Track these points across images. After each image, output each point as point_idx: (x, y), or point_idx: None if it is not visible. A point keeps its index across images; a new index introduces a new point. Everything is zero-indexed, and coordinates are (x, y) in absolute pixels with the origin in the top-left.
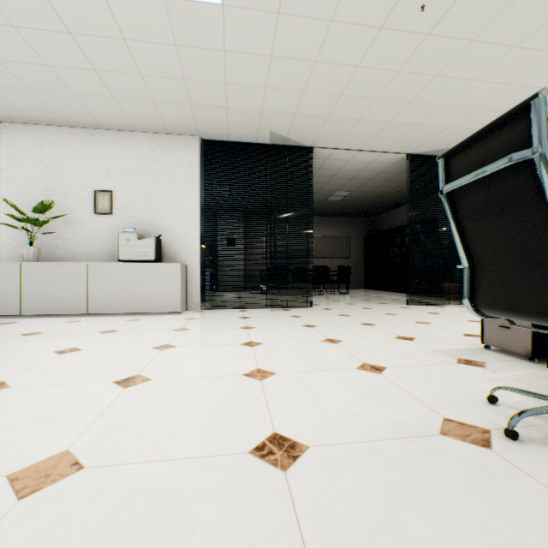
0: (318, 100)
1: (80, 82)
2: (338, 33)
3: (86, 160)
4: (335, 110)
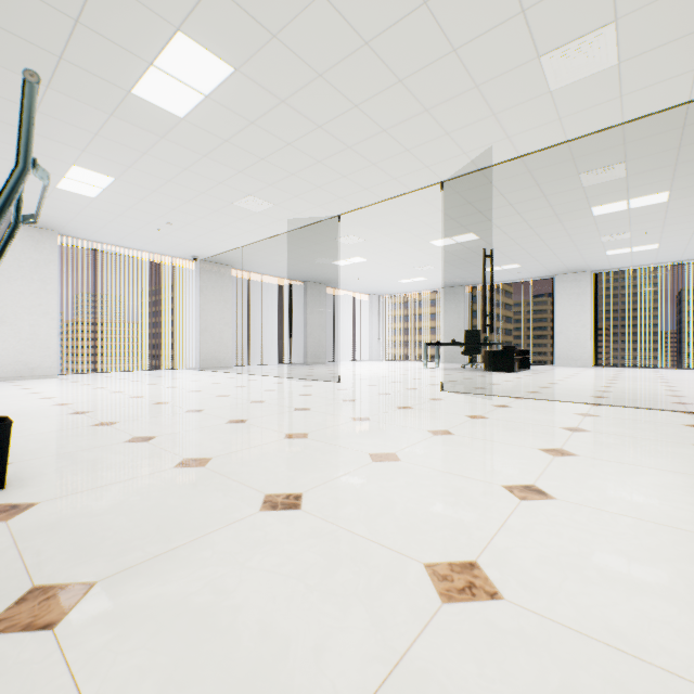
0: None
1: None
2: None
3: None
4: None
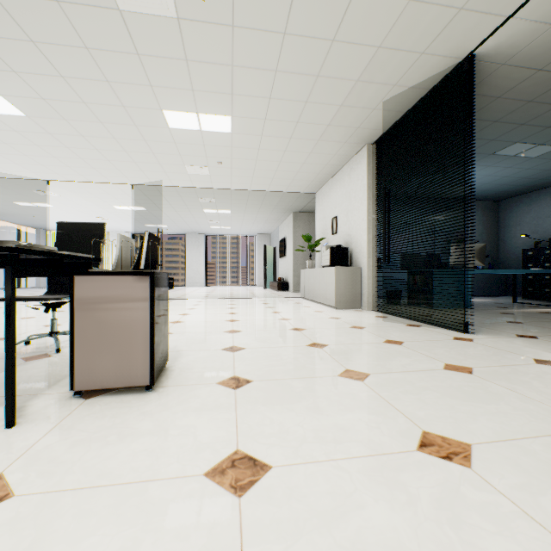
0: (338, 62)
1: (289, 168)
2: (244, 59)
3: (331, 200)
4: (368, 41)
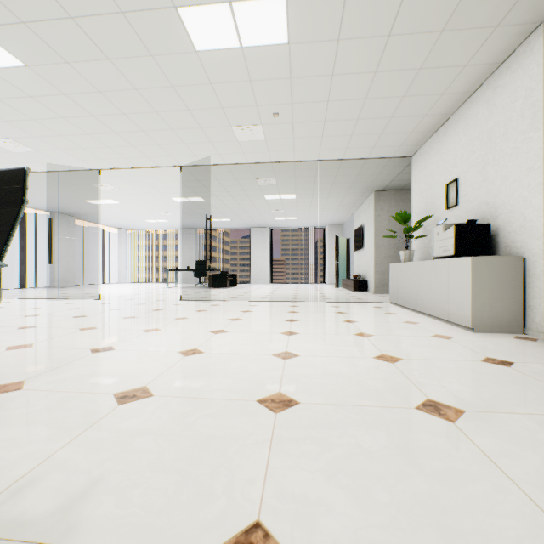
0: None
1: (378, 110)
2: None
3: (443, 157)
4: None
